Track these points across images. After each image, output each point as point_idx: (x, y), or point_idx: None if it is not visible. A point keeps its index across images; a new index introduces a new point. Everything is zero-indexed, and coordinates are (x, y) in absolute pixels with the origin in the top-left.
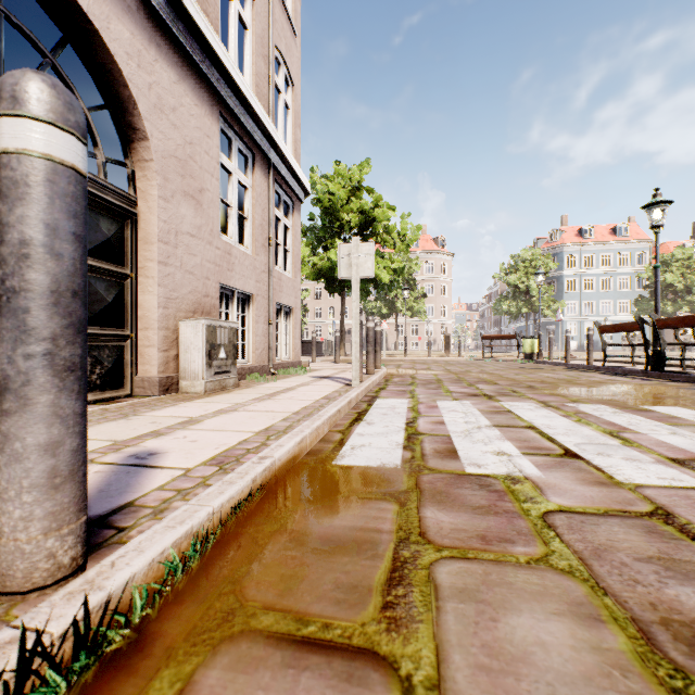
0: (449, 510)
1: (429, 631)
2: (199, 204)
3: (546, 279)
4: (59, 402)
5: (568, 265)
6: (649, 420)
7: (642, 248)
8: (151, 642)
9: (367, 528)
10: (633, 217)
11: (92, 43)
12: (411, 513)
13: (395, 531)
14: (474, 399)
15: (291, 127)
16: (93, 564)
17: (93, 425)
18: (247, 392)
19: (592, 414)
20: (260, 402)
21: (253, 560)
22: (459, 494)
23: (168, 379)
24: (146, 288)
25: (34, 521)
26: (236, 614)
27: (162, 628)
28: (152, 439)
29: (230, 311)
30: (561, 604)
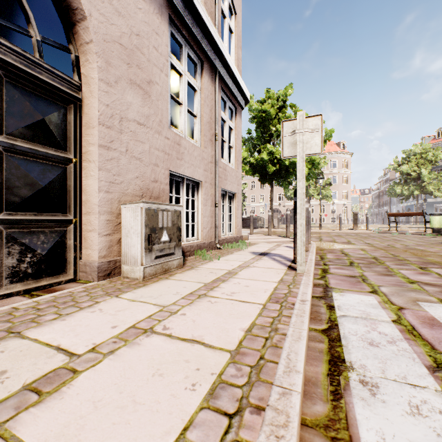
0: None
1: None
2: (147, 95)
3: (433, 168)
4: None
5: None
6: None
7: None
8: None
9: None
10: None
11: None
12: None
13: None
14: None
15: (234, 48)
16: None
17: None
18: (186, 278)
19: None
20: (191, 304)
21: None
22: None
23: (110, 263)
24: (88, 172)
25: None
26: None
27: None
28: None
29: (181, 195)
30: None
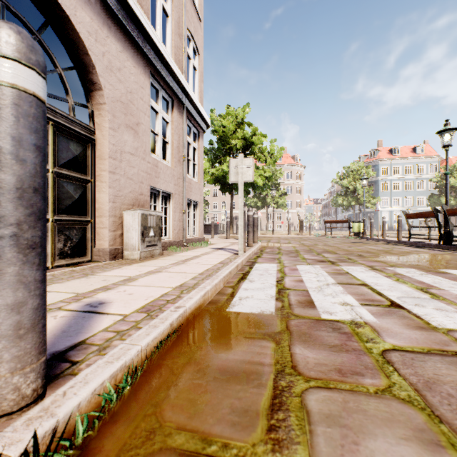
0: (312, 348)
1: (305, 452)
2: (136, 133)
3: (368, 183)
4: (22, 272)
5: (382, 173)
6: (448, 280)
7: (433, 161)
8: (91, 456)
9: (253, 361)
10: (427, 141)
11: (65, 25)
12: (284, 349)
13: (274, 364)
14: (322, 264)
15: (197, 82)
16: (51, 392)
17: (64, 281)
18: (168, 259)
19: (406, 275)
20: (176, 266)
21: (170, 387)
22: (318, 335)
23: (116, 250)
24: (101, 189)
25: (3, 363)
26: (156, 433)
27: (100, 444)
28: (102, 292)
29: (157, 204)
30: (407, 430)
